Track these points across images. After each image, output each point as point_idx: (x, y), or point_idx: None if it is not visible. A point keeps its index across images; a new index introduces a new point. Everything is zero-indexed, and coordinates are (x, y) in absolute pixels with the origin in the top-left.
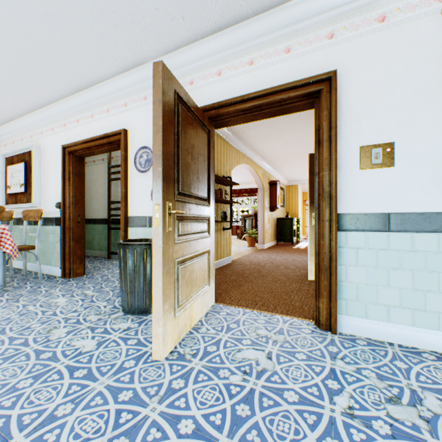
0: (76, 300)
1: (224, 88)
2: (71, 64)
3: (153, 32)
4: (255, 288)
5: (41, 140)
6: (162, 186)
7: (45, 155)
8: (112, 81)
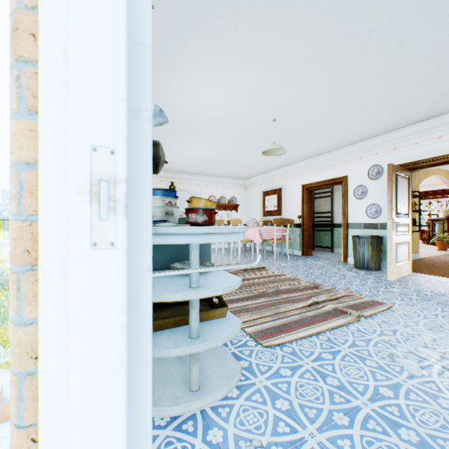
0: (325, 263)
1: (419, 151)
2: (320, 149)
3: (373, 133)
4: (444, 271)
5: (285, 182)
6: (391, 212)
7: (288, 189)
8: (338, 151)
